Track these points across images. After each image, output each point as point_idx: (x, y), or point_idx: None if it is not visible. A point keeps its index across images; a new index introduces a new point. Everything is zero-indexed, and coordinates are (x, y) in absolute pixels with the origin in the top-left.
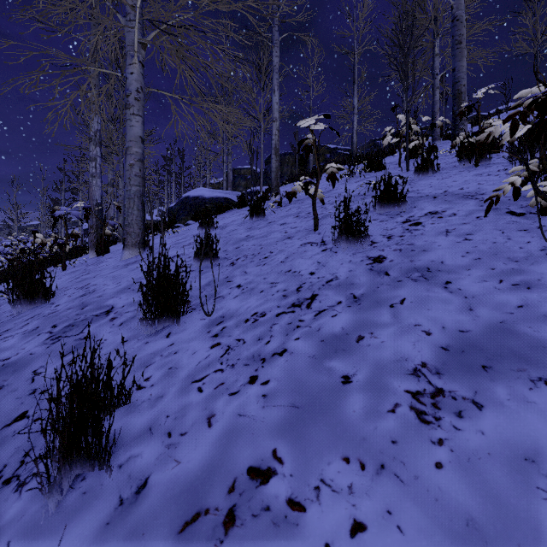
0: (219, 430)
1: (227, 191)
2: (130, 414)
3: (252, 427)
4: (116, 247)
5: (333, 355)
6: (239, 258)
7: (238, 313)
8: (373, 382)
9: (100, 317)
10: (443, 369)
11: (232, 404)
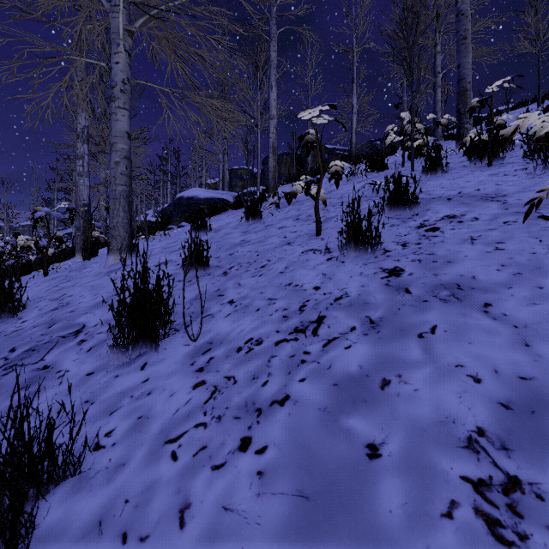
0: (194, 536)
1: (223, 192)
2: (77, 494)
3: (242, 534)
4: (106, 250)
5: (351, 408)
6: (233, 267)
7: (229, 338)
8: (413, 458)
9: (67, 339)
10: (510, 441)
11: (216, 487)
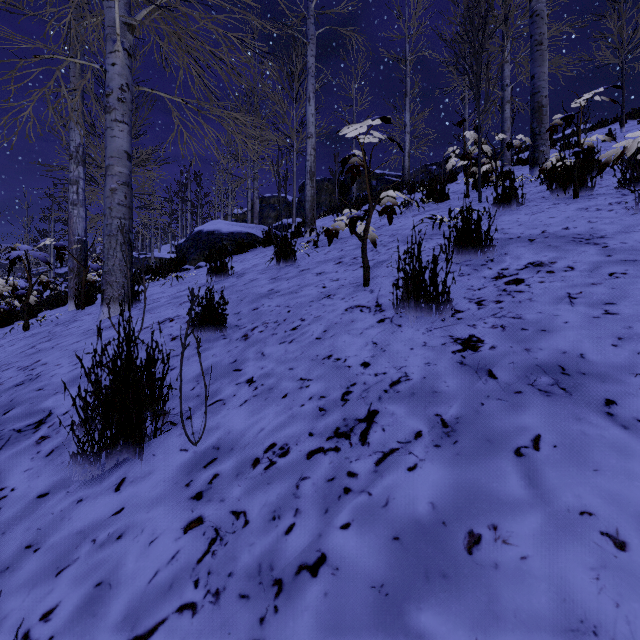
0: None
1: (251, 225)
2: None
3: None
4: None
5: (423, 588)
6: (256, 327)
7: (244, 441)
8: None
9: (23, 434)
10: None
11: None
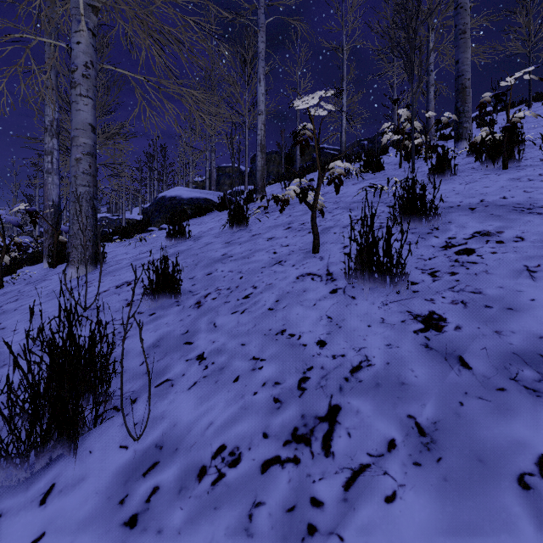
0: None
1: (208, 191)
2: None
3: None
4: None
5: None
6: (209, 294)
7: (190, 440)
8: None
9: None
10: None
11: None
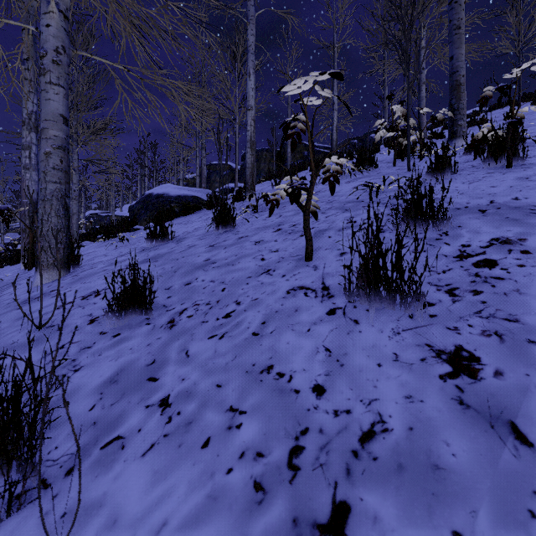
0: None
1: (197, 189)
2: None
3: None
4: None
5: None
6: (185, 310)
7: None
8: None
9: None
10: None
11: None
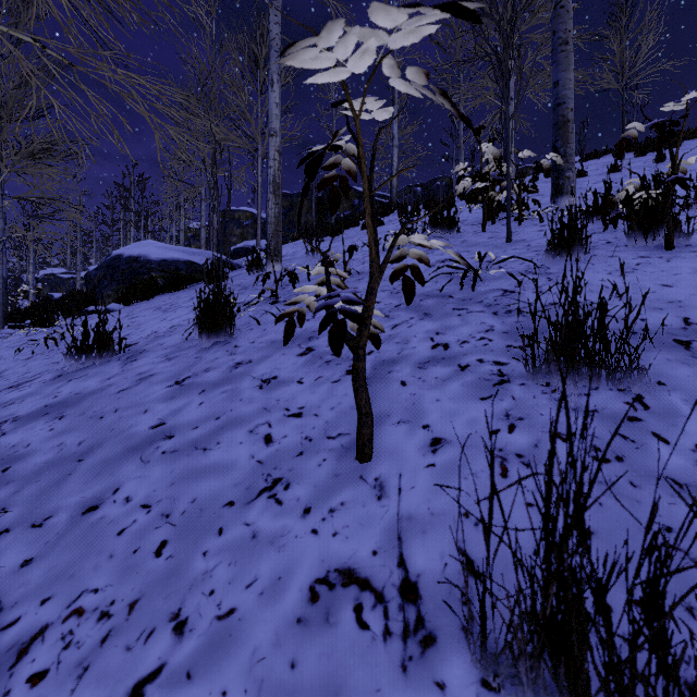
0: None
1: (194, 250)
2: None
3: None
4: None
5: None
6: (37, 638)
7: None
8: None
9: None
10: None
11: None
